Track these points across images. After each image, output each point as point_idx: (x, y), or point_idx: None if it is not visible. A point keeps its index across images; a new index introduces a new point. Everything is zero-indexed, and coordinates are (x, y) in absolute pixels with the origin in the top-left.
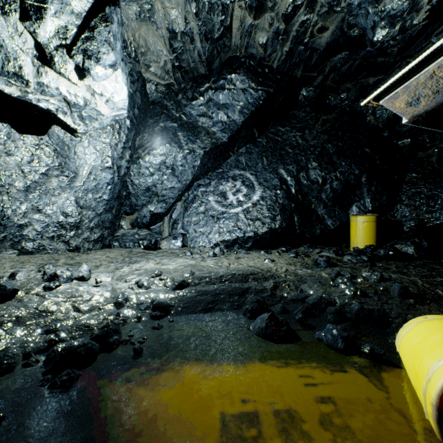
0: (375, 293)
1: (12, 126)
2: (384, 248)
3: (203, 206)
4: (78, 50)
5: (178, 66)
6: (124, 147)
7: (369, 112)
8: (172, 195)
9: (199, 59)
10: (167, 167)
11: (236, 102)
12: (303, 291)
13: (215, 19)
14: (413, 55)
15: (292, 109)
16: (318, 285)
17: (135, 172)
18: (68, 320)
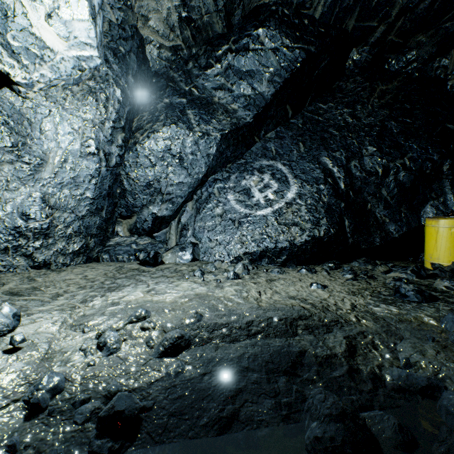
0: None
1: None
2: None
3: (221, 207)
4: None
5: (186, 19)
6: (114, 126)
7: None
8: (180, 193)
9: (214, 8)
10: (173, 156)
11: (264, 67)
12: (411, 362)
13: None
14: None
15: (336, 80)
16: (435, 348)
17: (131, 161)
18: None
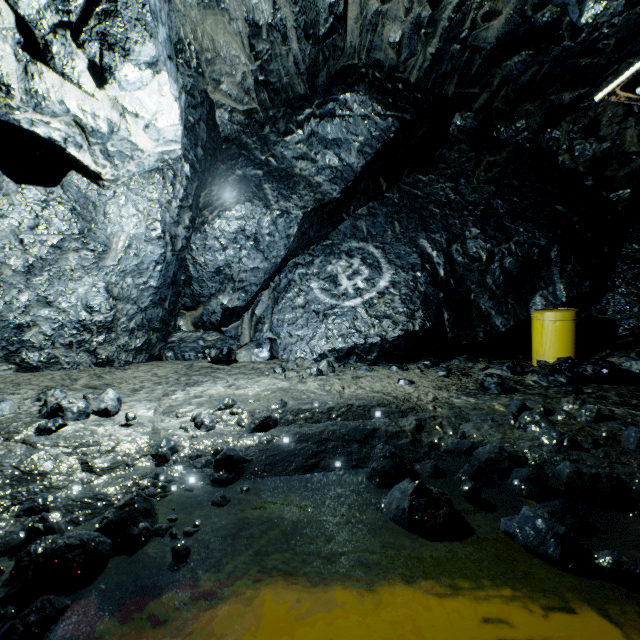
0: (594, 443)
1: (3, 171)
2: (593, 362)
3: (303, 297)
4: (91, 34)
5: (263, 82)
6: (182, 206)
7: (563, 148)
8: (255, 280)
9: (295, 70)
10: (248, 238)
11: (353, 136)
12: (466, 435)
13: (320, 2)
14: (639, 51)
15: (439, 147)
16: (491, 425)
17: (198, 244)
18: (70, 488)
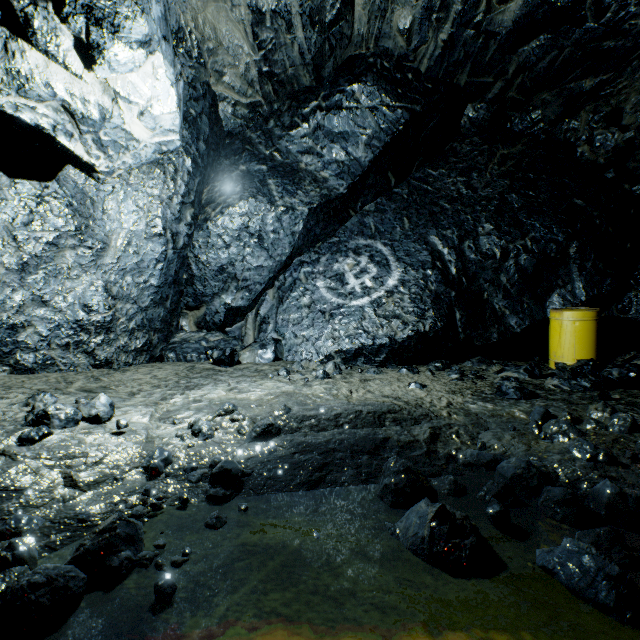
0: (634, 458)
1: None
2: (619, 365)
3: (308, 296)
4: (76, 7)
5: (267, 73)
6: (183, 202)
7: (583, 139)
8: (259, 279)
9: (300, 61)
10: (251, 235)
11: (360, 129)
12: (486, 446)
13: None
14: None
15: (450, 141)
16: (513, 435)
17: (201, 242)
18: (49, 507)
